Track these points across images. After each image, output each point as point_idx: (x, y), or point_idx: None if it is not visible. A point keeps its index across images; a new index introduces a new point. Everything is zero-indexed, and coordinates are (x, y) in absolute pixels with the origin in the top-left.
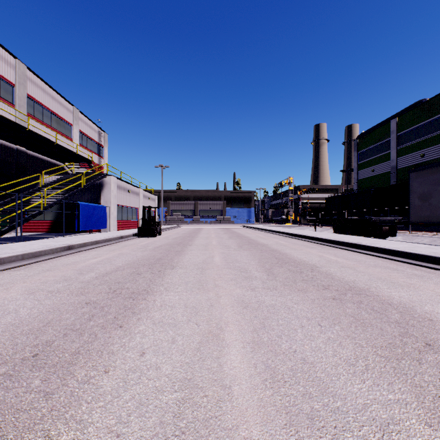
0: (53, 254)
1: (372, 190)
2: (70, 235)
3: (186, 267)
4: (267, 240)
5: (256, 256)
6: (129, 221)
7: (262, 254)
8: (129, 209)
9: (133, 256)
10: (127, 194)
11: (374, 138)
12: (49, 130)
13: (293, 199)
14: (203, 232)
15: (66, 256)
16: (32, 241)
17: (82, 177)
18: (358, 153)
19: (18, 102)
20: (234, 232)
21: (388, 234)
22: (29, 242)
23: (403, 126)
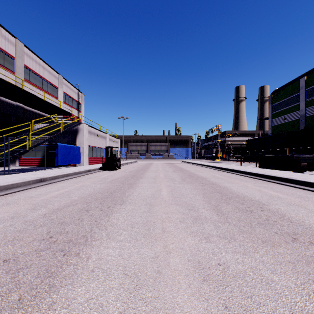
0: (25, 186)
1: (285, 133)
2: (52, 168)
3: (135, 203)
4: (204, 173)
5: (199, 189)
6: (98, 158)
7: (204, 187)
8: (98, 149)
9: (91, 188)
10: (96, 137)
11: (286, 93)
12: (41, 91)
13: (221, 141)
14: (153, 166)
15: (35, 188)
16: (16, 174)
17: (61, 124)
18: (272, 105)
19: (17, 70)
20: (176, 166)
21: (306, 169)
22: (13, 175)
23: (311, 82)
